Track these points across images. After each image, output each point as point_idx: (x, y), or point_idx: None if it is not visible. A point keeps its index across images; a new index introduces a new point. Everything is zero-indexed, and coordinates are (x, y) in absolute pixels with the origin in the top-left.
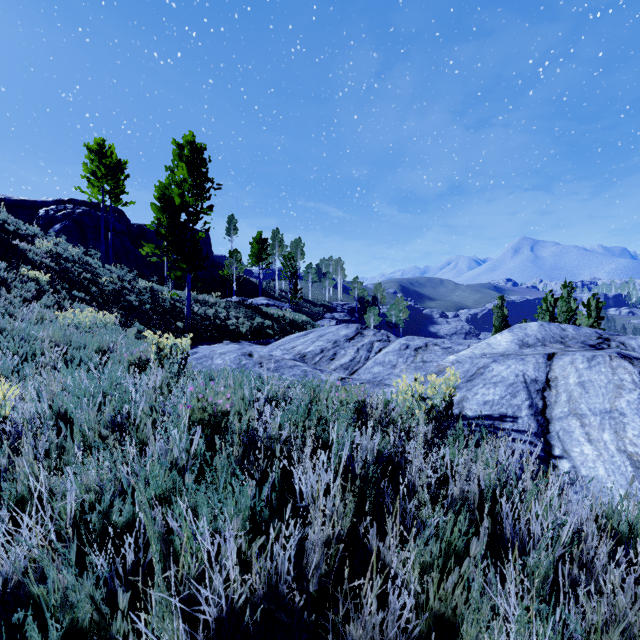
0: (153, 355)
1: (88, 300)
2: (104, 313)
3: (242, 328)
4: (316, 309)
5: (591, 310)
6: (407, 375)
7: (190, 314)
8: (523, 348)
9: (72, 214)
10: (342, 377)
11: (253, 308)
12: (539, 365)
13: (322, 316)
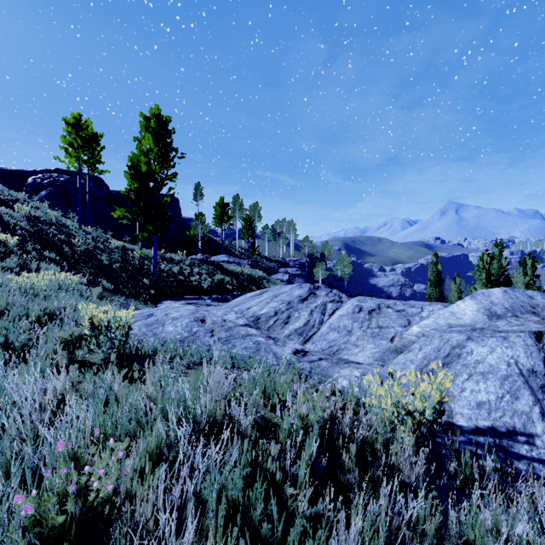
0: (88, 331)
1: (59, 260)
2: (72, 272)
3: (204, 284)
4: (271, 264)
5: (527, 268)
6: (365, 344)
7: (156, 272)
8: (493, 319)
9: (56, 182)
10: (297, 349)
11: (215, 265)
12: (530, 348)
13: (277, 271)
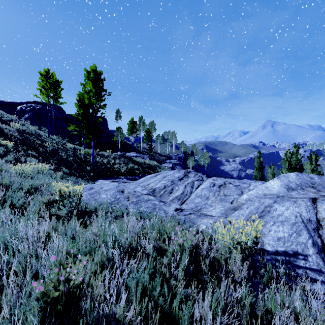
0: (58, 197)
1: (37, 156)
2: (45, 163)
3: (122, 169)
4: (162, 158)
5: (312, 160)
6: (216, 205)
7: (94, 162)
8: (289, 191)
9: (34, 109)
10: (177, 208)
11: (128, 158)
12: (308, 207)
13: (165, 161)
